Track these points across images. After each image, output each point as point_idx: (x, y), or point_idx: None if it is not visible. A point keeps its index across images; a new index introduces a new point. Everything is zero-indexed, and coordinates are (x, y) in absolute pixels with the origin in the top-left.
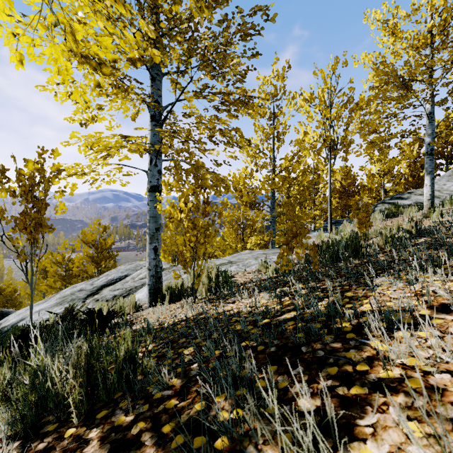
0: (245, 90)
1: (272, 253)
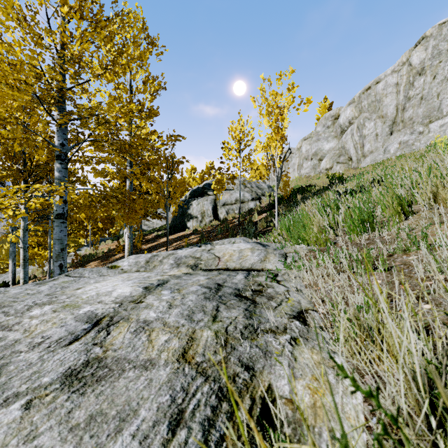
0: None
1: None
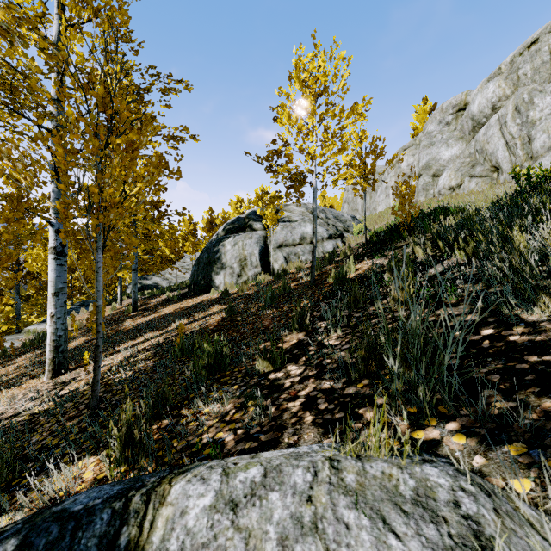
0: None
1: (7, 340)
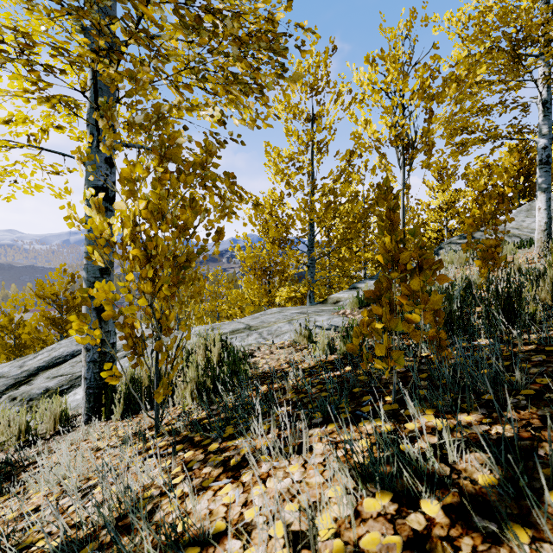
0: (272, 6)
1: (315, 311)
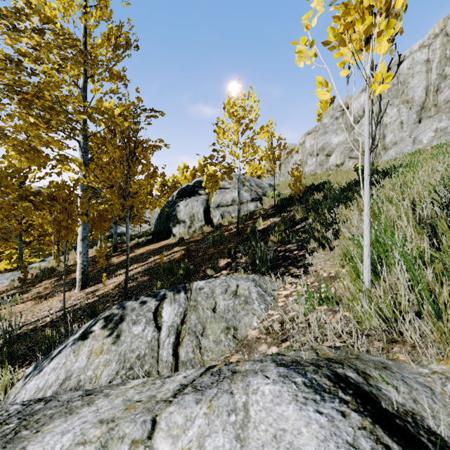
0: None
1: (19, 274)
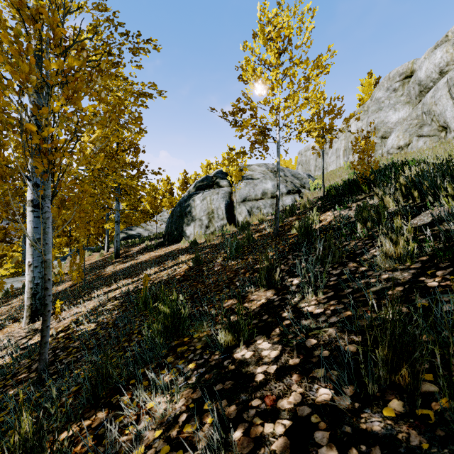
0: None
1: (13, 281)
